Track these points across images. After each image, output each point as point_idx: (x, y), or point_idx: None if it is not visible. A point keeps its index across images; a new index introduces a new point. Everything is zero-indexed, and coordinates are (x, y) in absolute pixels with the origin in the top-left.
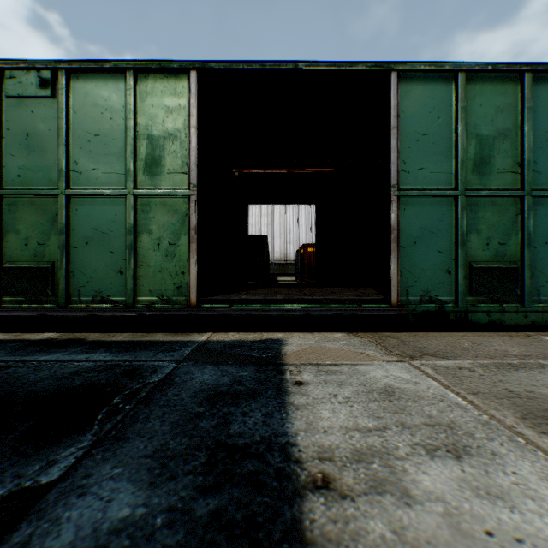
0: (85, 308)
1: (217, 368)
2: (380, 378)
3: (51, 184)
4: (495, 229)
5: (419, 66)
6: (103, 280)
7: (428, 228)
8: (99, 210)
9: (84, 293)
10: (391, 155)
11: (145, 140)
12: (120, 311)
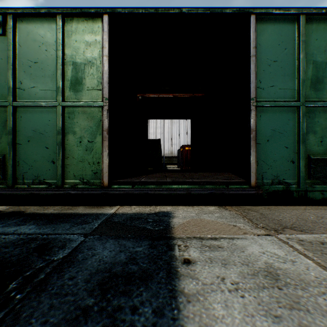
0: (26, 188)
1: (117, 242)
2: (258, 254)
3: (3, 98)
4: (326, 130)
5: (271, 10)
6: (40, 168)
7: (277, 129)
8: (38, 117)
9: (26, 177)
10: (251, 76)
11: (70, 66)
12: (52, 190)
